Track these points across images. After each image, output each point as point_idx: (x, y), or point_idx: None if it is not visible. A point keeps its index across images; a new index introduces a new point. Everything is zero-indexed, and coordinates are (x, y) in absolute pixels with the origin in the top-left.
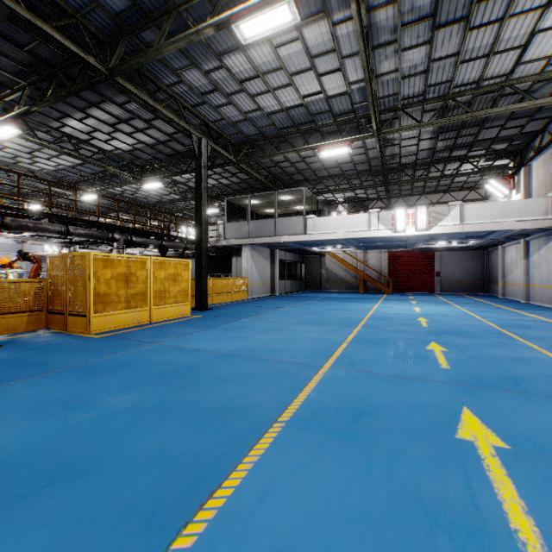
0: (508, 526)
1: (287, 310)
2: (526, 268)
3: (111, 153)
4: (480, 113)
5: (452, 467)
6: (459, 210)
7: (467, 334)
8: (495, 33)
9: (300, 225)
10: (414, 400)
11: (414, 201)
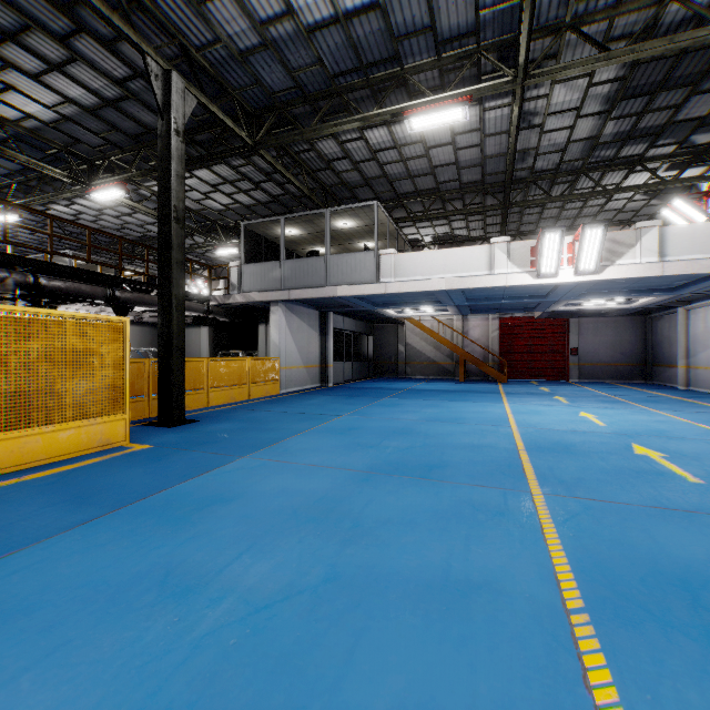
0: None
1: (347, 422)
2: None
3: (20, 125)
4: None
5: None
6: (656, 237)
7: None
8: None
9: (369, 267)
10: None
11: None
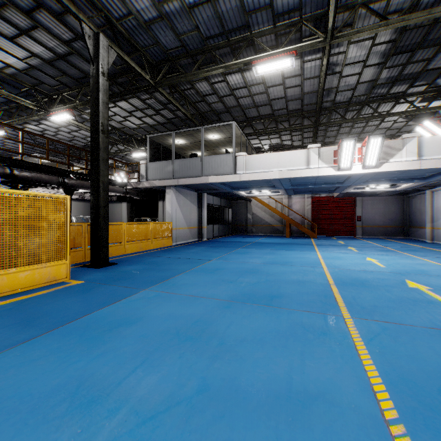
0: None
1: (215, 264)
2: None
3: (3, 72)
4: None
5: None
6: (416, 144)
7: None
8: None
9: (229, 164)
10: None
11: None
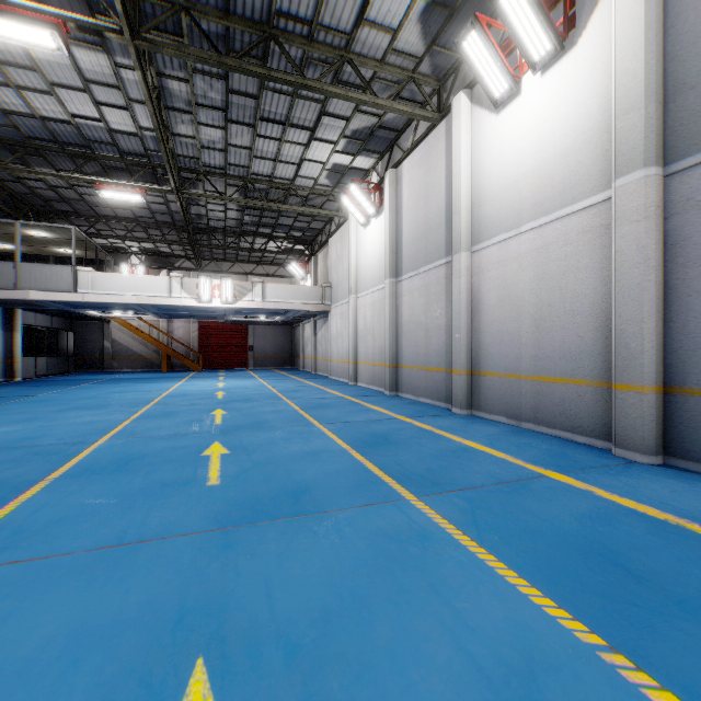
0: (207, 477)
1: (44, 397)
2: (315, 344)
3: None
4: (273, 205)
5: (190, 466)
6: (261, 288)
7: (251, 400)
8: (277, 146)
9: (67, 278)
10: (181, 445)
11: (228, 267)
